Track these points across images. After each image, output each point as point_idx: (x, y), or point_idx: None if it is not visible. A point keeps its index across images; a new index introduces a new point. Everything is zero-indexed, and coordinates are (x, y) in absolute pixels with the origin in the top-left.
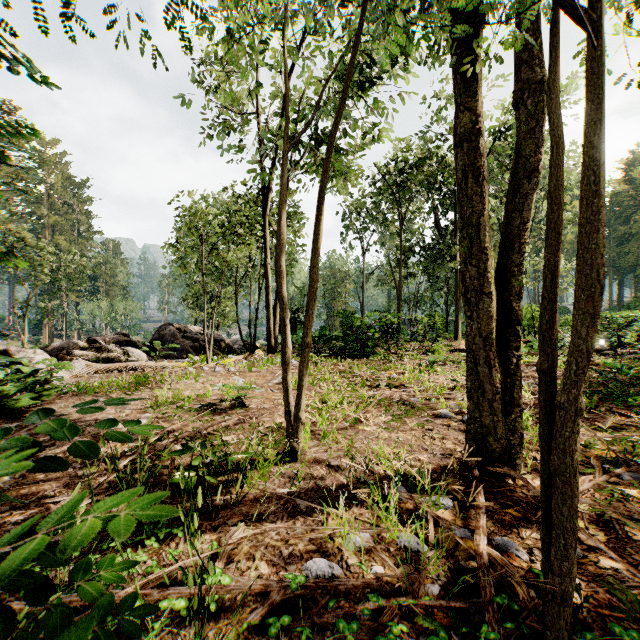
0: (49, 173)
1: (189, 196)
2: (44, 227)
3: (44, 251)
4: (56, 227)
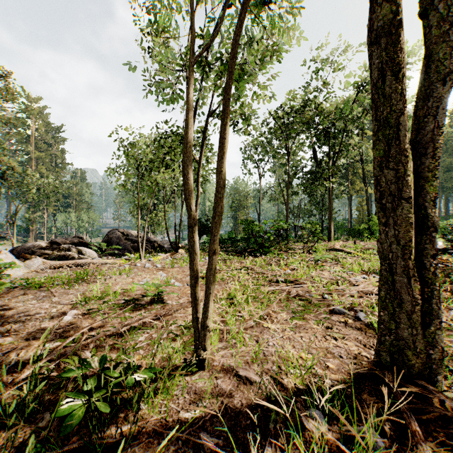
0: (34, 121)
1: (125, 129)
2: (31, 160)
3: (28, 176)
4: (39, 160)
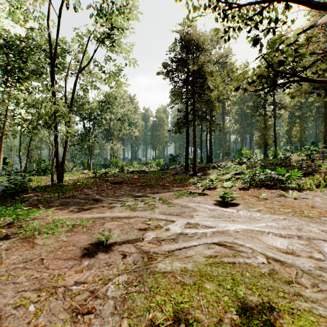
0: None
1: None
2: None
3: None
4: None
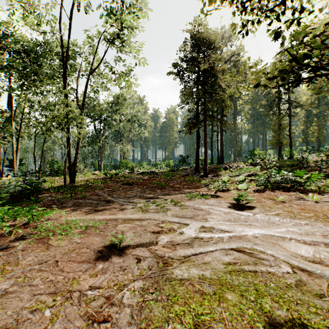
0: None
1: None
2: None
3: None
4: None
